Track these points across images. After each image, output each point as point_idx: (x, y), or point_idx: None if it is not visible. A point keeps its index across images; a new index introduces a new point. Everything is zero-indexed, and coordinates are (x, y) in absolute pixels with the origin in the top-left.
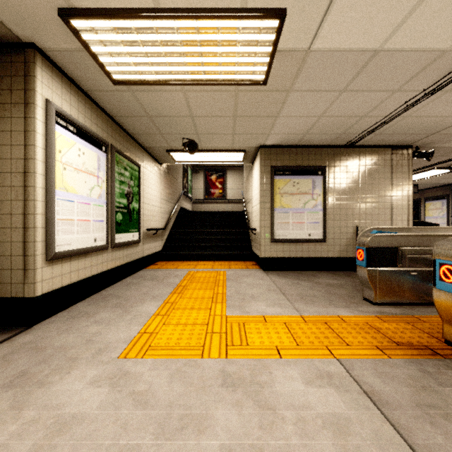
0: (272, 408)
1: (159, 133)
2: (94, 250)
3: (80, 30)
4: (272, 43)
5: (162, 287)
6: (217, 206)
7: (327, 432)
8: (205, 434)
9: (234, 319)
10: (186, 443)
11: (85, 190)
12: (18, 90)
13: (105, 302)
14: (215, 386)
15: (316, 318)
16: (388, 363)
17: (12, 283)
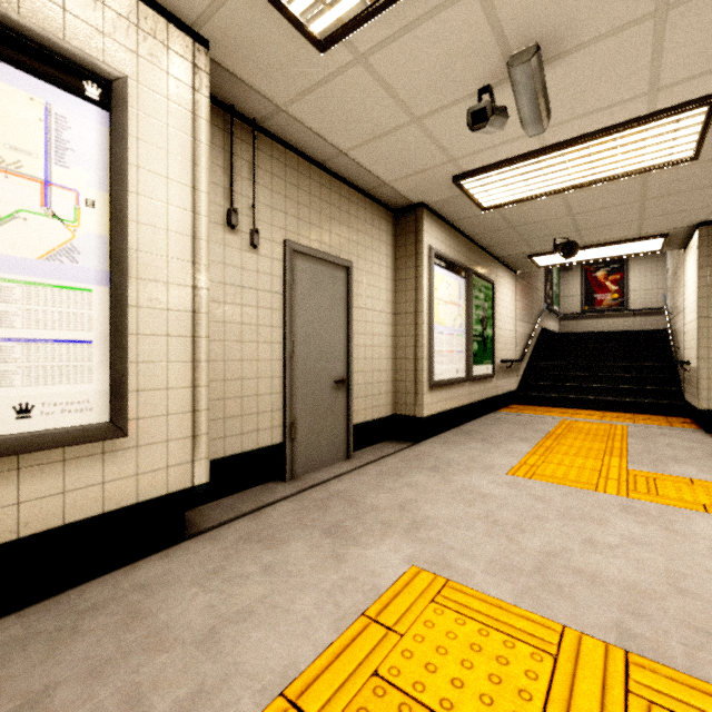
0: (682, 534)
1: (522, 240)
2: (456, 382)
3: (465, 184)
4: (700, 124)
5: (529, 431)
6: (607, 322)
7: None
8: (604, 527)
9: (640, 474)
10: (587, 526)
11: (450, 321)
12: (410, 244)
13: (469, 436)
14: (613, 510)
15: None
16: None
17: (406, 404)
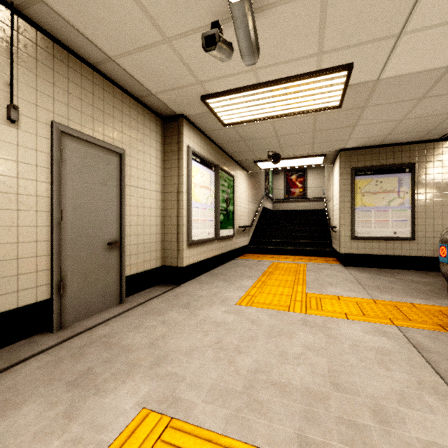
0: (336, 338)
1: (250, 150)
2: (208, 241)
3: (210, 104)
4: (343, 83)
5: (253, 271)
6: (297, 205)
7: (372, 352)
8: (292, 339)
9: (312, 295)
10: (282, 340)
11: (204, 199)
12: (174, 143)
13: (216, 277)
14: (298, 324)
15: (387, 302)
16: (444, 334)
17: (171, 258)
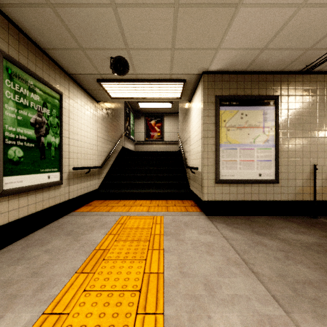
0: None
1: (79, 46)
2: None
3: None
4: None
5: (73, 251)
6: (155, 147)
7: None
8: None
9: None
10: None
11: None
12: None
13: None
14: None
15: None
16: None
17: None
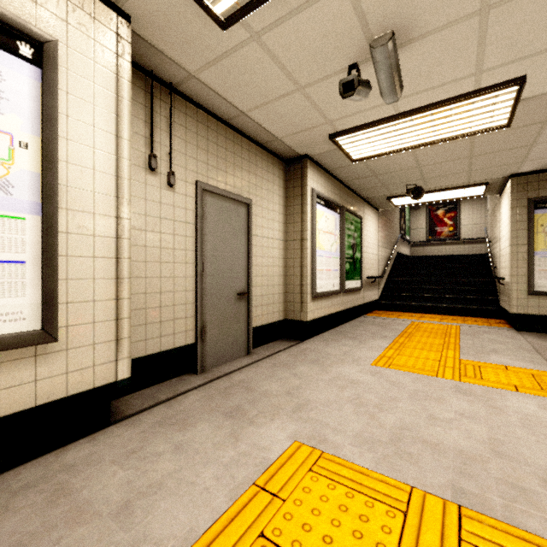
0: (499, 409)
1: (382, 185)
2: (333, 293)
3: (339, 141)
4: (512, 99)
5: (387, 331)
6: (445, 248)
7: None
8: (443, 405)
9: (468, 362)
10: (430, 404)
11: (328, 247)
12: (297, 187)
13: (343, 335)
14: (449, 391)
15: None
16: None
17: (294, 311)
